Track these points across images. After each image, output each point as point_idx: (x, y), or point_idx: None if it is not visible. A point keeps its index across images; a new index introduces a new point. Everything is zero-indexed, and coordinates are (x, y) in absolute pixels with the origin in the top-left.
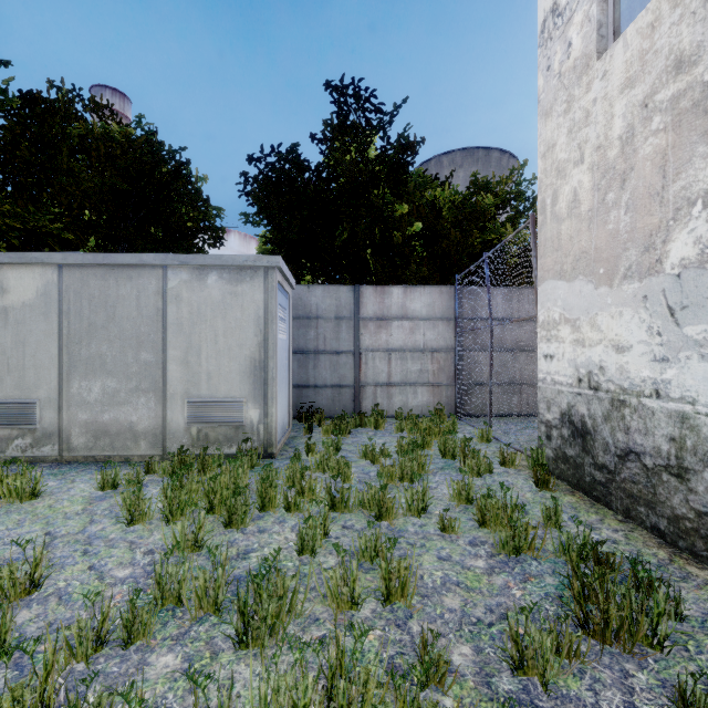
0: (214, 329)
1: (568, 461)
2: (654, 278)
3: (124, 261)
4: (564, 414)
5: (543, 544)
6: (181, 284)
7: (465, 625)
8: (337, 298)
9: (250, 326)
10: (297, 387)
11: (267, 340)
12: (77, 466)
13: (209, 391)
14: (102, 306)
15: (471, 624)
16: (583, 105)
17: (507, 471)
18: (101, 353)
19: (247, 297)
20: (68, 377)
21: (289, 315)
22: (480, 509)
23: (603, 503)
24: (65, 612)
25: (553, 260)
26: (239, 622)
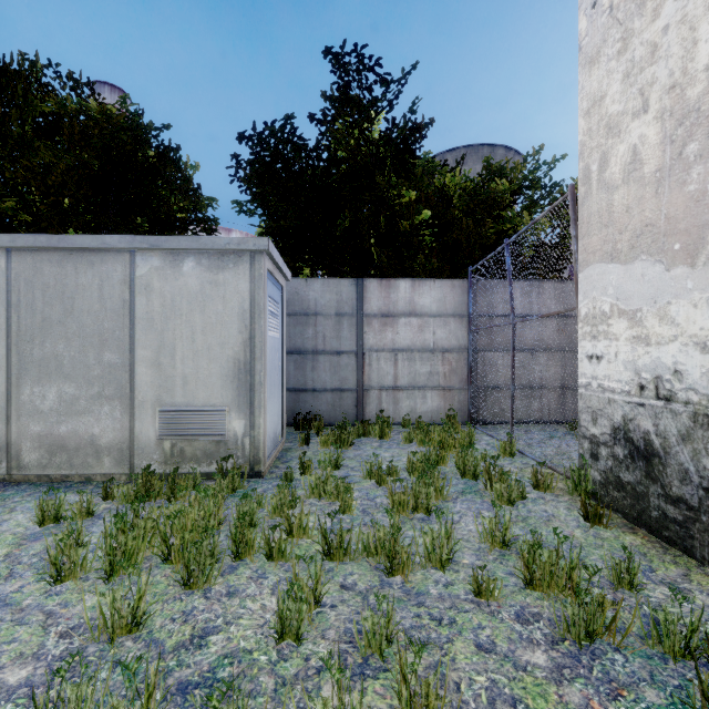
0: (190, 324)
1: (623, 488)
2: None
3: (83, 244)
4: (618, 429)
5: (630, 629)
6: (152, 272)
7: None
8: (338, 292)
9: (233, 322)
10: (293, 391)
11: (253, 337)
12: (27, 488)
13: (185, 398)
14: (58, 298)
15: None
16: (647, 38)
17: (542, 497)
18: (57, 353)
19: (230, 286)
20: (17, 382)
21: (282, 310)
22: (527, 563)
23: (680, 548)
24: None
25: (601, 239)
26: None
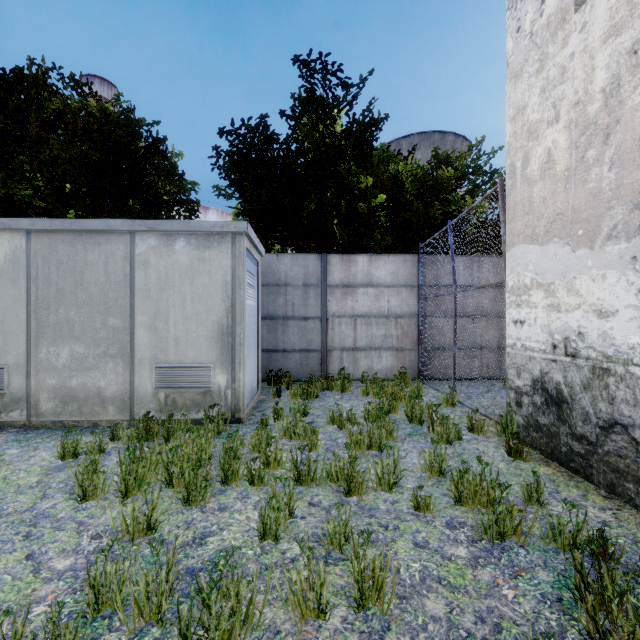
0: (181, 294)
1: (540, 430)
2: None
3: (92, 227)
4: (536, 381)
5: (531, 530)
6: (149, 250)
7: None
8: (305, 266)
9: (218, 292)
10: (266, 352)
11: (234, 305)
12: (44, 431)
13: (177, 356)
14: (70, 272)
15: None
16: (558, 62)
17: (476, 438)
18: (69, 318)
19: (214, 262)
20: (36, 343)
21: (258, 282)
22: (456, 485)
23: (582, 476)
24: None
25: (524, 224)
26: None
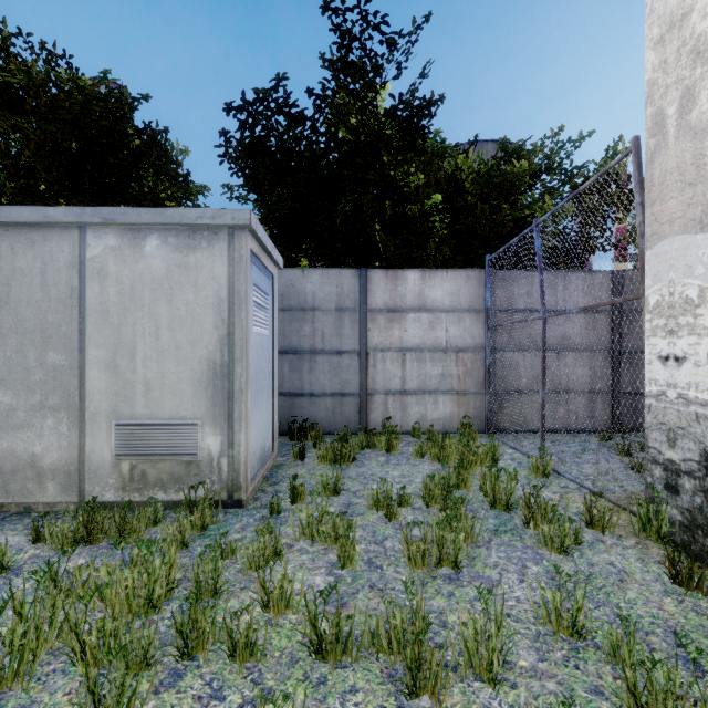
0: (154, 317)
1: None
2: None
3: (20, 218)
4: None
5: None
6: (107, 253)
7: None
8: (339, 284)
9: (207, 314)
10: (288, 396)
11: (232, 334)
12: None
13: (147, 408)
14: None
15: None
16: None
17: (600, 539)
18: None
19: (203, 270)
20: None
21: (273, 303)
22: (633, 689)
23: None
24: None
25: (684, 202)
26: None
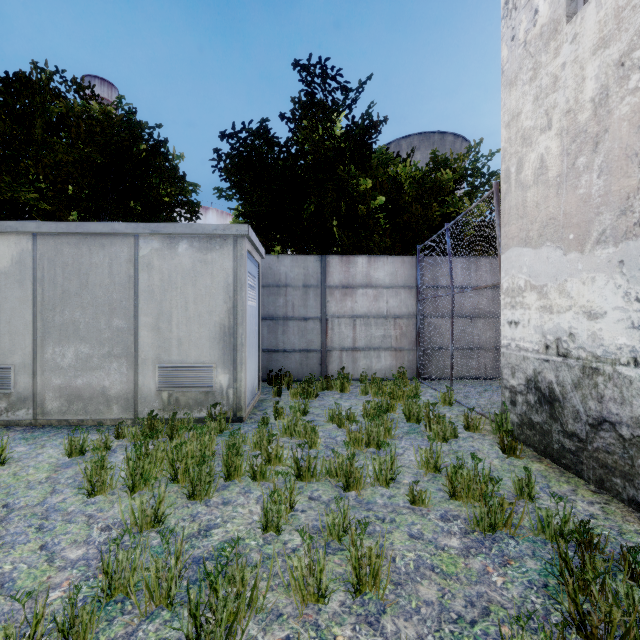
0: (184, 296)
1: (534, 427)
2: (632, 242)
3: (96, 230)
4: (530, 380)
5: (521, 522)
6: (153, 253)
7: (444, 623)
8: (305, 267)
9: (220, 293)
10: (266, 352)
11: (236, 306)
12: (50, 430)
13: (180, 356)
14: (75, 274)
15: (451, 622)
16: (551, 71)
17: (471, 436)
18: (74, 319)
19: (216, 264)
20: (42, 343)
21: (258, 283)
22: (451, 480)
23: (573, 472)
24: (4, 604)
25: (518, 227)
26: (190, 626)
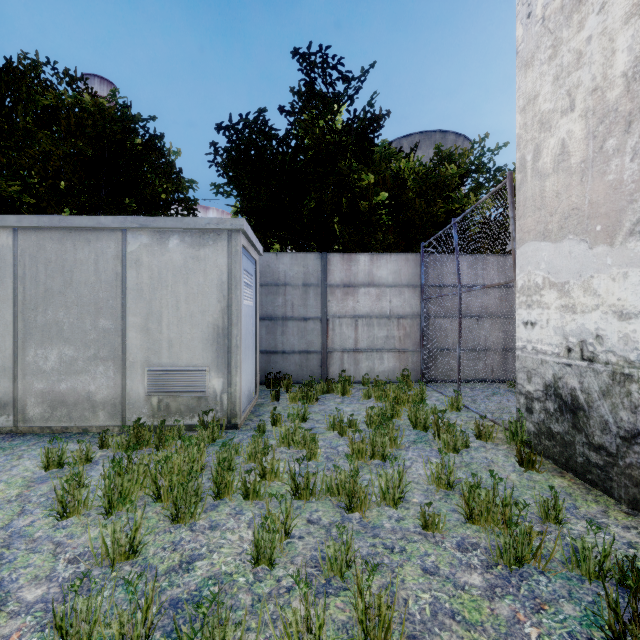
0: (175, 294)
1: (553, 438)
2: None
3: (81, 224)
4: (549, 386)
5: (553, 555)
6: (142, 248)
7: None
8: (305, 265)
9: (213, 292)
10: (265, 353)
11: (230, 306)
12: (31, 438)
13: (170, 359)
14: (59, 271)
15: None
16: (574, 46)
17: (484, 446)
18: (57, 320)
19: (209, 261)
20: (23, 345)
21: (256, 282)
22: (467, 501)
23: (601, 489)
24: None
25: (535, 220)
26: None
